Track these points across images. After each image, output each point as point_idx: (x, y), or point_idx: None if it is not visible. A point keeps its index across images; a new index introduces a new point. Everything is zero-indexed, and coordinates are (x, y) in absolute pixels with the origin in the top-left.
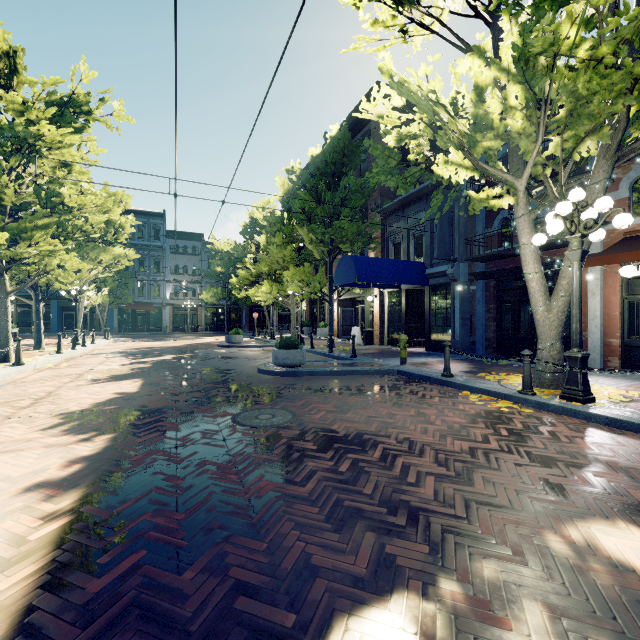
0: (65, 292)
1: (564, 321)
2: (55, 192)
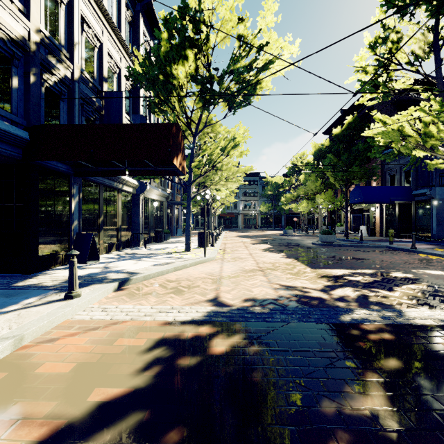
0: None
1: None
2: None
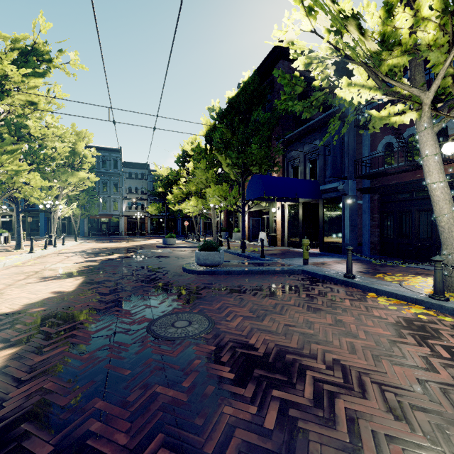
0: (42, 206)
1: None
2: (22, 124)
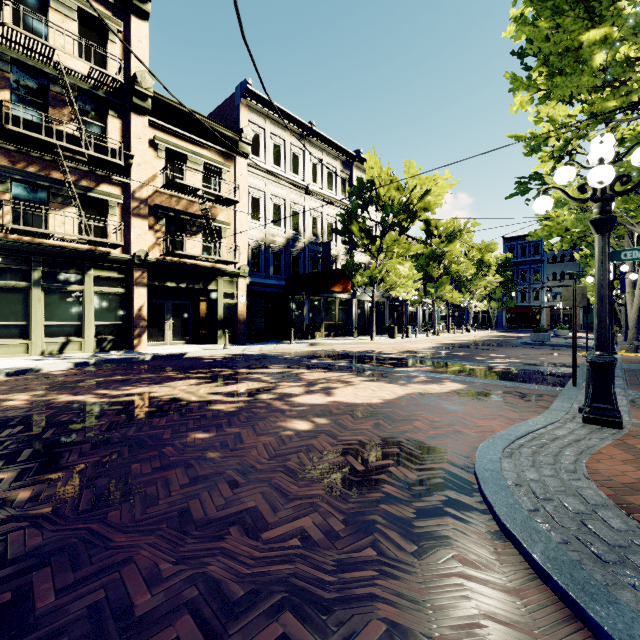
0: (462, 305)
1: (636, 318)
2: (449, 267)
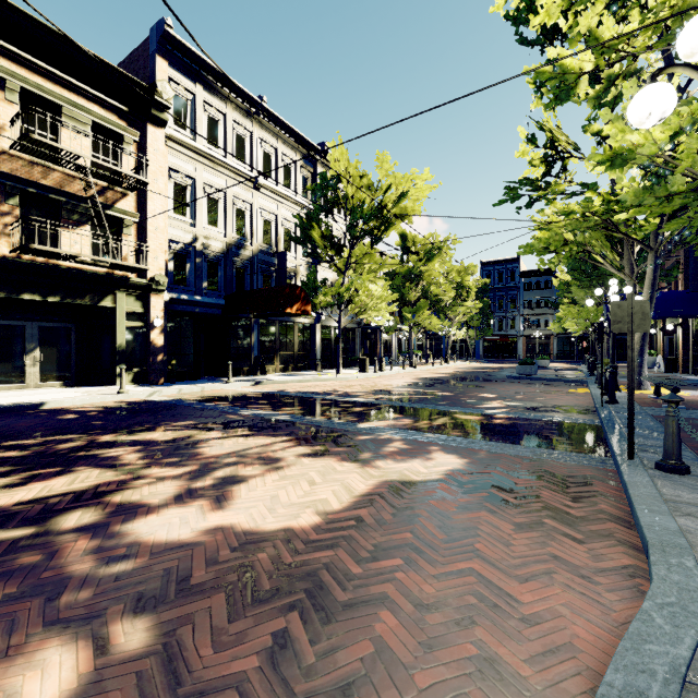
0: (441, 333)
1: (639, 349)
2: (428, 290)
